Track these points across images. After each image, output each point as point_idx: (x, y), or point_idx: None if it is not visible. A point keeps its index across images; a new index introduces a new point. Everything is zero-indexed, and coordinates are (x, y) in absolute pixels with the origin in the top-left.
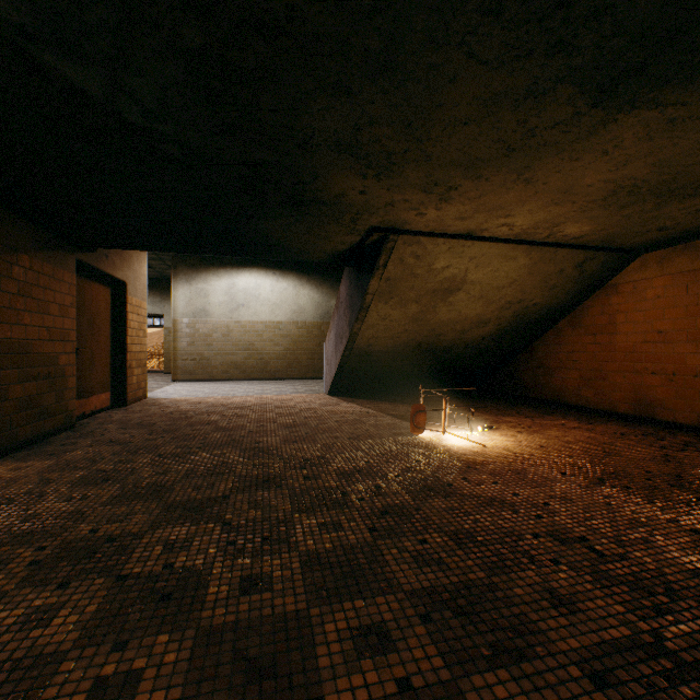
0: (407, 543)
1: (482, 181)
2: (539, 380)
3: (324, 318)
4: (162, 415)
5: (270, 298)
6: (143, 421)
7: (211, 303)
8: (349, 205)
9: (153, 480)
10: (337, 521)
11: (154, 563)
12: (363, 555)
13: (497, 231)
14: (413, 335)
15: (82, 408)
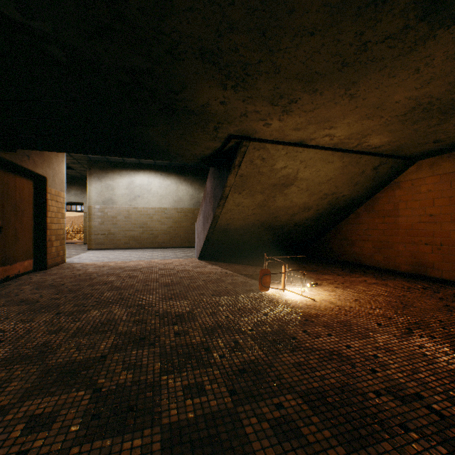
0: (265, 408)
1: (317, 94)
2: (344, 248)
3: (196, 206)
4: (72, 276)
5: (158, 191)
6: (55, 282)
7: (116, 194)
8: (212, 114)
9: (43, 340)
10: (200, 382)
11: (7, 451)
12: (224, 427)
13: (321, 140)
14: (259, 217)
15: (6, 273)
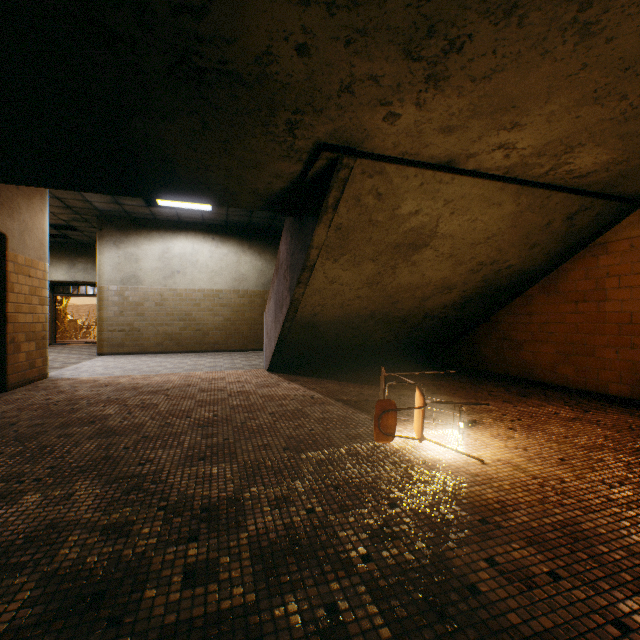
0: None
1: (512, 23)
2: (504, 353)
3: (267, 287)
4: (40, 406)
5: (209, 264)
6: (2, 419)
7: (142, 269)
8: (281, 86)
9: None
10: None
11: None
12: None
13: (487, 159)
14: (367, 302)
15: None
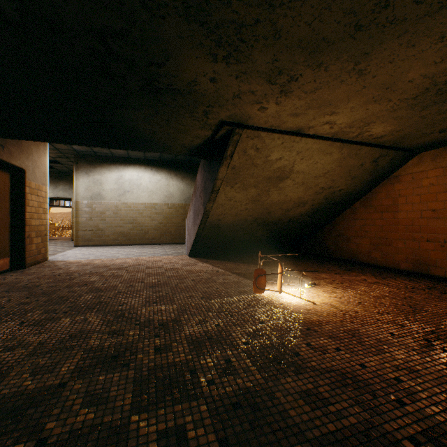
0: None
1: (322, 70)
2: (339, 244)
3: (187, 201)
4: (50, 276)
5: (148, 186)
6: (30, 283)
7: (104, 189)
8: (201, 95)
9: None
10: (181, 426)
11: None
12: None
13: (320, 129)
14: (252, 212)
15: None
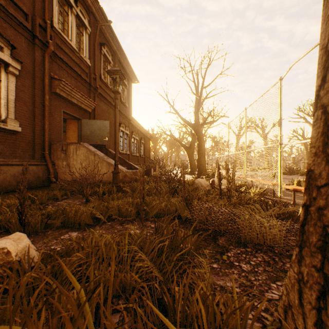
0: None
1: None
2: None
3: None
4: None
5: None
6: None
7: None
8: None
9: None
10: None
11: None
12: None
13: None
14: None
15: None
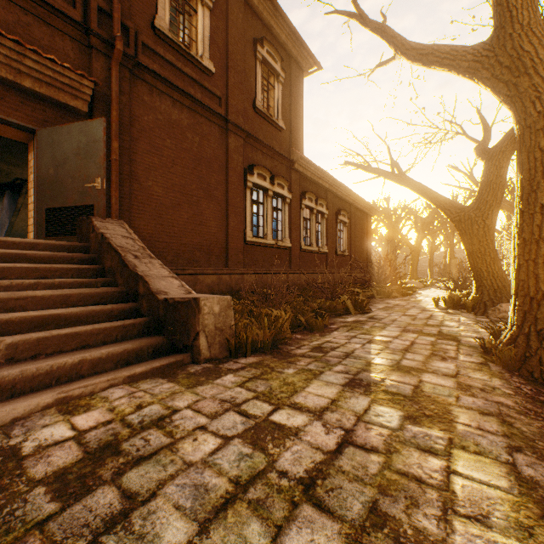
0: None
1: None
2: None
3: None
4: None
5: None
6: None
7: None
8: (4, 170)
9: None
10: None
11: None
12: None
13: None
14: None
15: None
